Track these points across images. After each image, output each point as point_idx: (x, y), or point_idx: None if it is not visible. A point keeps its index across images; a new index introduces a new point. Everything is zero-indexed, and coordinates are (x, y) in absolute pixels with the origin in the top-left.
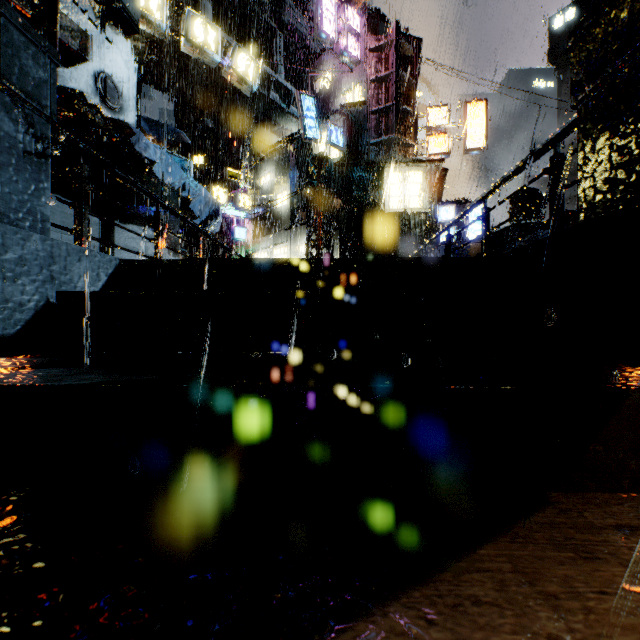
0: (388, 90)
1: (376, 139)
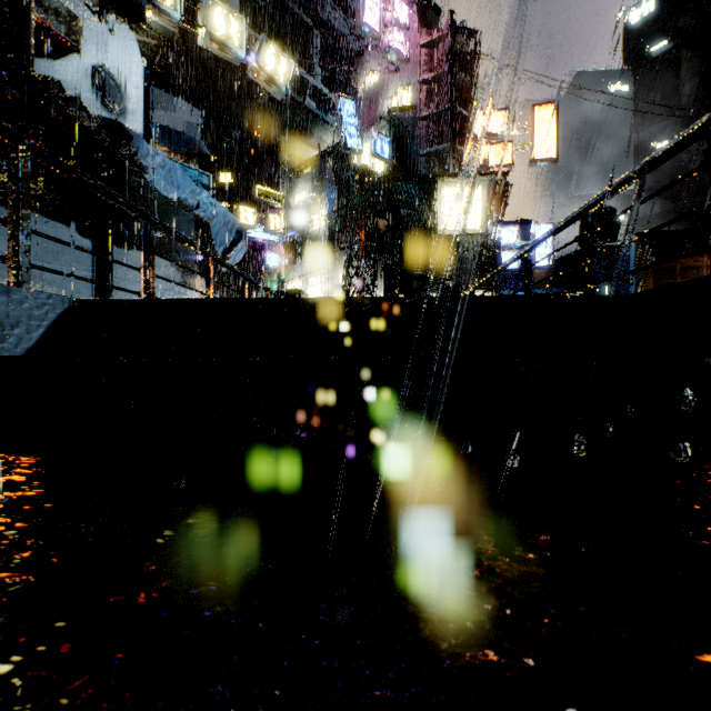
0: (441, 92)
1: (427, 149)
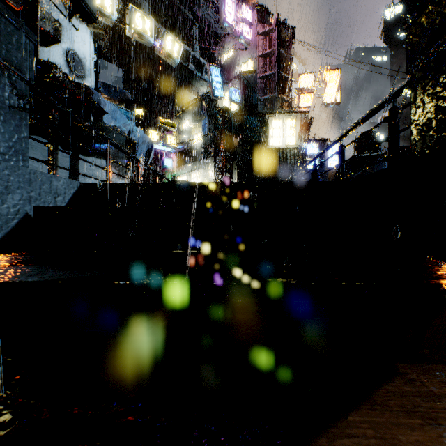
0: (271, 62)
1: (263, 97)
